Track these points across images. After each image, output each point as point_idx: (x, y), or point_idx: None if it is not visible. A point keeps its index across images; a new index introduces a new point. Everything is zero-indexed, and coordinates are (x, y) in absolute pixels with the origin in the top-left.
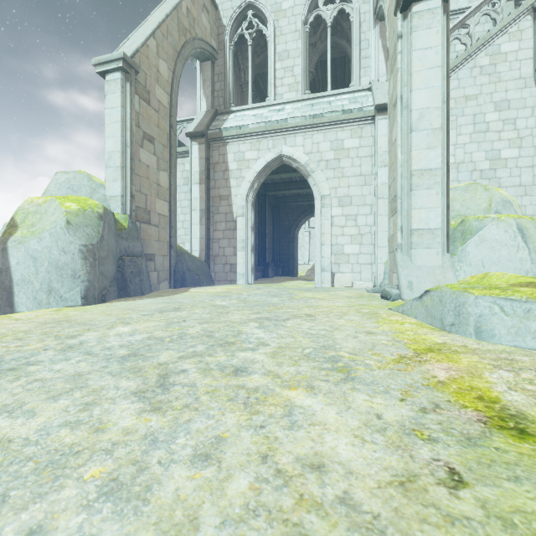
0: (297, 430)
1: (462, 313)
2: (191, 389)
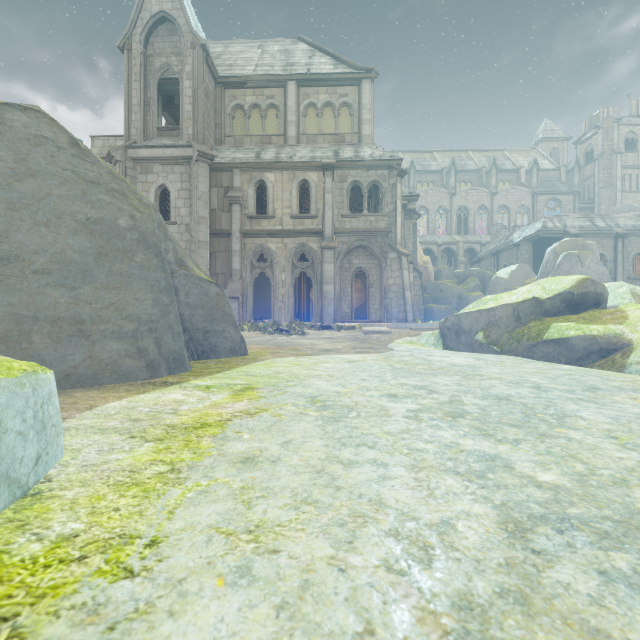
0: (337, 383)
1: (51, 418)
2: (403, 388)
